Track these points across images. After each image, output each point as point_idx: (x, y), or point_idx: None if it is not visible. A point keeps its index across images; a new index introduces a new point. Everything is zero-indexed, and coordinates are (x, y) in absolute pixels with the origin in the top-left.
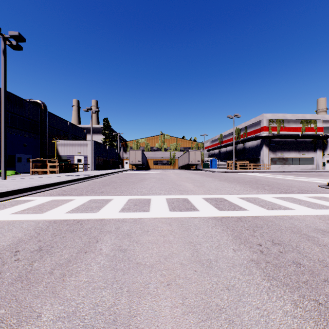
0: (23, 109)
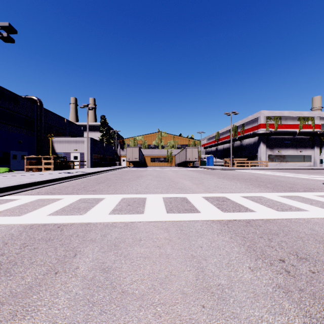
0: (18, 106)
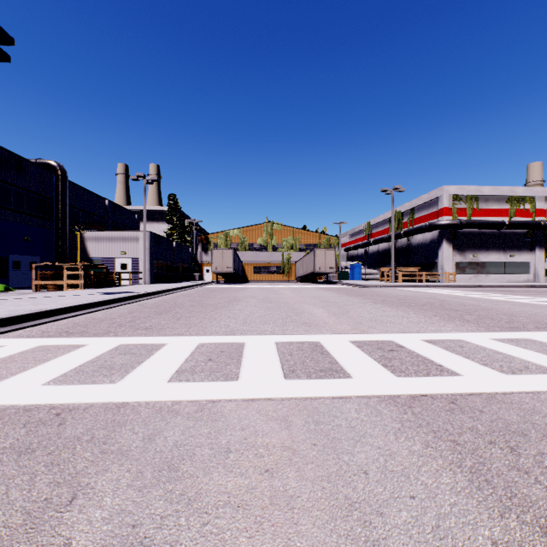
0: (23, 176)
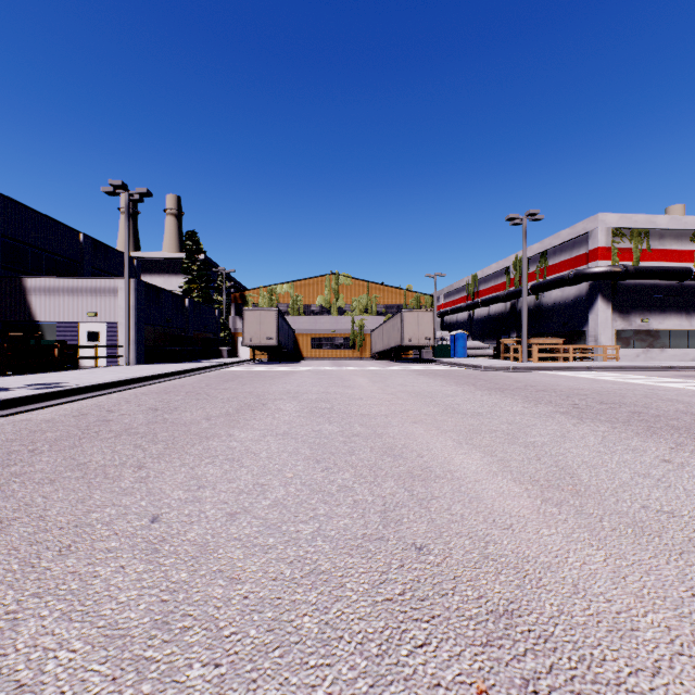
0: None
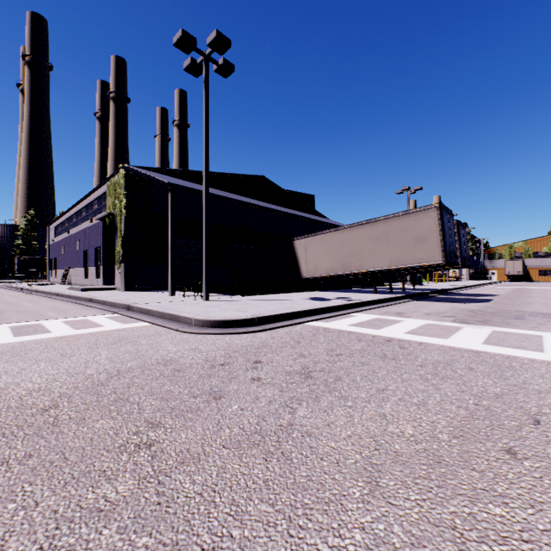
0: None
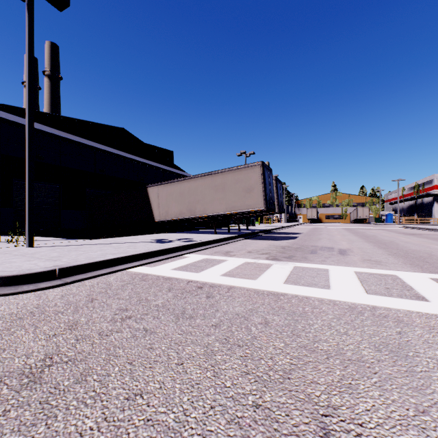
0: None
